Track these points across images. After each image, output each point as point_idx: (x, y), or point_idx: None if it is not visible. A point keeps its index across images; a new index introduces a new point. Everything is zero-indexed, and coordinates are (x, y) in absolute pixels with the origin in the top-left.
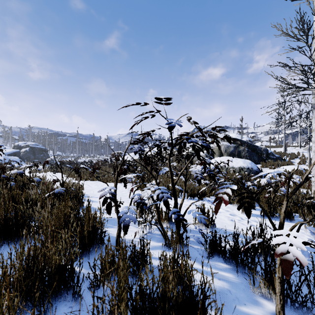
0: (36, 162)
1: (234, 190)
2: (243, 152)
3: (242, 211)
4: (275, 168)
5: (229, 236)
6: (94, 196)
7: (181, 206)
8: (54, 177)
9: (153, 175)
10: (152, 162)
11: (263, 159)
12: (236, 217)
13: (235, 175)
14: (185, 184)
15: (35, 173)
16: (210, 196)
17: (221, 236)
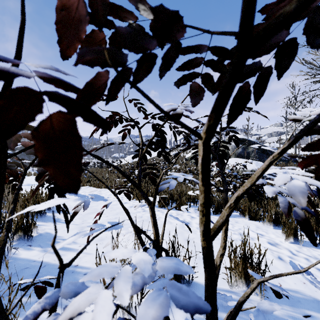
0: None
1: (256, 200)
2: (252, 154)
3: (286, 238)
4: None
5: (307, 316)
6: (70, 210)
7: (218, 274)
8: None
9: (145, 194)
10: (146, 161)
11: None
12: (282, 249)
13: None
14: None
15: None
16: None
17: (291, 318)
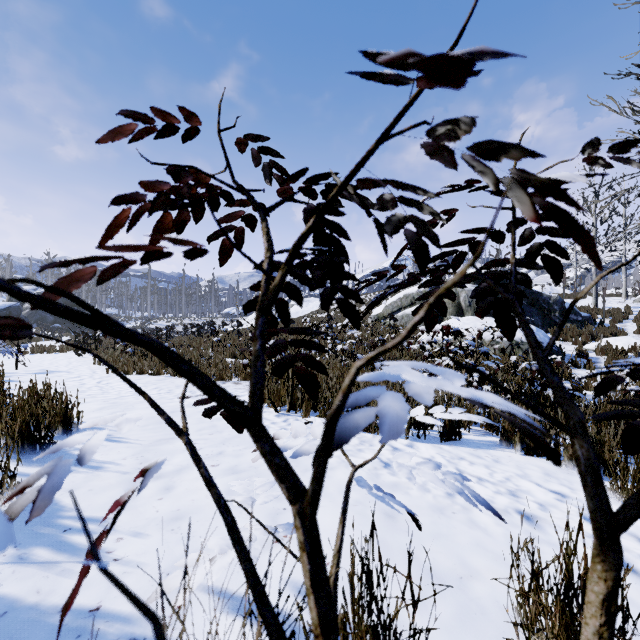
0: (57, 329)
1: None
2: None
3: None
4: (635, 343)
5: None
6: (117, 433)
7: None
8: (68, 366)
9: (278, 450)
10: (286, 320)
11: (553, 323)
12: (622, 536)
13: (525, 363)
14: (618, 542)
15: (36, 356)
16: (468, 425)
17: None
